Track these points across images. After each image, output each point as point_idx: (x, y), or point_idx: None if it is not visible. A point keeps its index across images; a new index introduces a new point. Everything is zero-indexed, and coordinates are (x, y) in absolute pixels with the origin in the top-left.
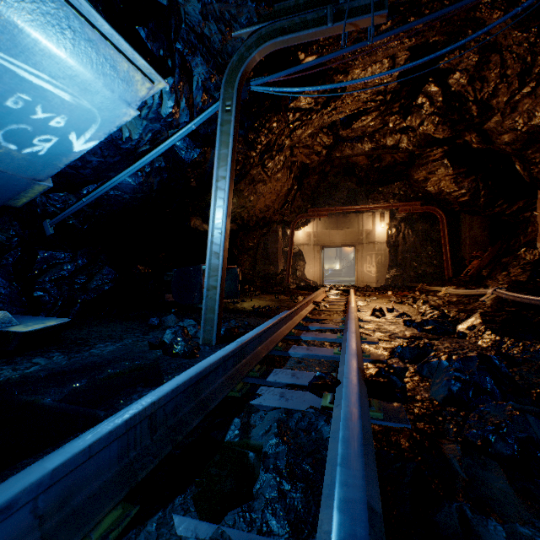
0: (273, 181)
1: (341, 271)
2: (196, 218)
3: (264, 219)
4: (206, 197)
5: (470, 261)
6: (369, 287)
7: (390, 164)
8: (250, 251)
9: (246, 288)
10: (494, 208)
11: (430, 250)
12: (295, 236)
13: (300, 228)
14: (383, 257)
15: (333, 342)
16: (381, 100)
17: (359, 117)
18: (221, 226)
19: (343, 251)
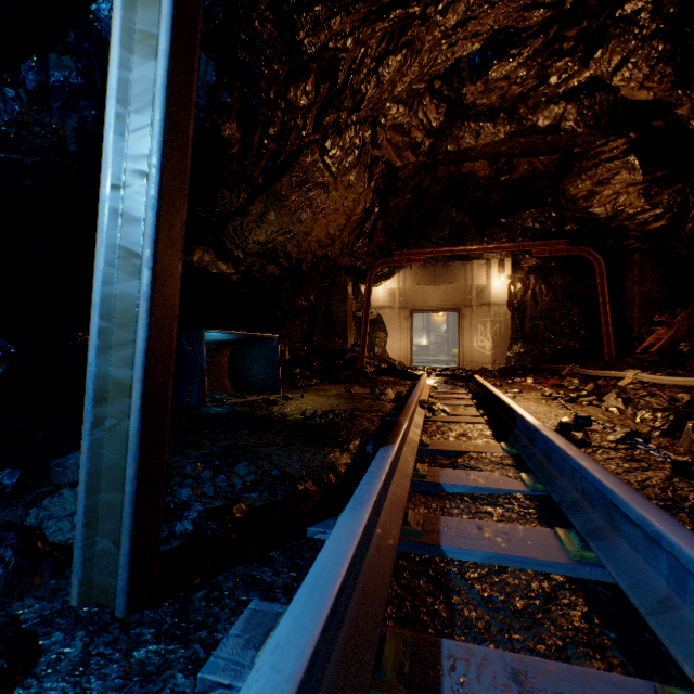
0: (341, 189)
1: (429, 348)
2: (203, 250)
3: (326, 262)
4: (212, 199)
5: (647, 331)
6: (487, 370)
7: (525, 175)
8: (303, 314)
9: (297, 372)
10: None
11: (576, 314)
12: (372, 295)
13: (380, 282)
14: (503, 326)
15: (568, 584)
16: (556, 5)
17: (505, 49)
18: (148, 146)
19: (432, 321)
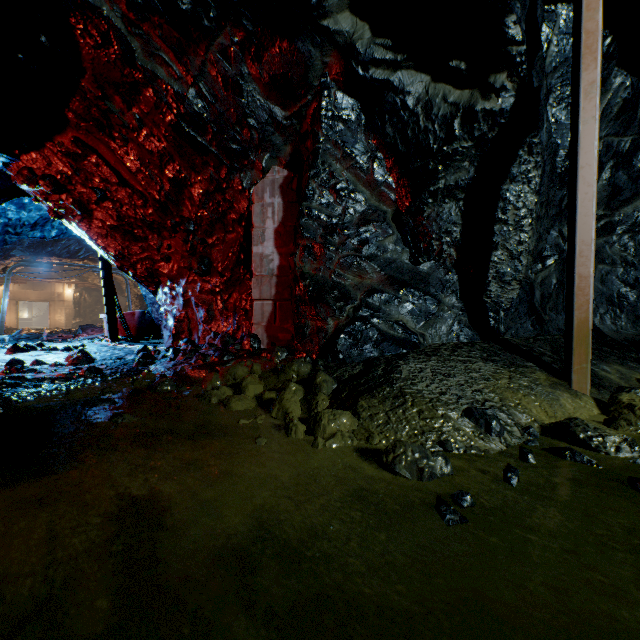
0: None
1: (32, 320)
2: None
3: None
4: None
5: None
6: (59, 328)
7: None
8: None
9: None
10: (118, 294)
11: (101, 307)
12: None
13: None
14: (71, 311)
15: None
16: None
17: None
18: (6, 307)
19: None
